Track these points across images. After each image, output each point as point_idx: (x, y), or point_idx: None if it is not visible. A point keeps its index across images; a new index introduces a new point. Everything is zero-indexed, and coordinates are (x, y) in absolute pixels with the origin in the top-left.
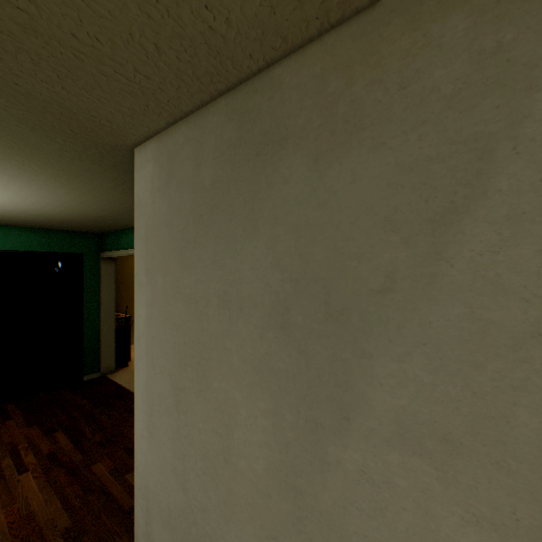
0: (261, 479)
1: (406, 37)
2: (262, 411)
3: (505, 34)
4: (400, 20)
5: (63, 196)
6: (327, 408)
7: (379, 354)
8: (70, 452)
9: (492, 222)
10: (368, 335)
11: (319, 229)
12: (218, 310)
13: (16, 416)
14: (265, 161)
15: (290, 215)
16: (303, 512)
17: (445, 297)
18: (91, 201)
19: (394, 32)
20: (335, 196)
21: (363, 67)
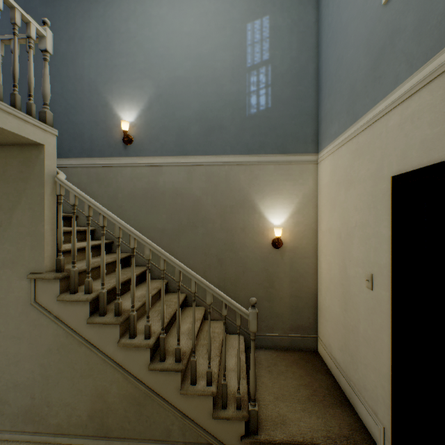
0: None
1: (5, 159)
2: None
3: (24, 169)
4: (4, 154)
5: None
6: None
7: None
8: None
9: (22, 210)
10: None
11: None
12: None
13: None
14: None
15: None
16: None
17: (14, 227)
18: None
19: (3, 156)
20: None
21: None
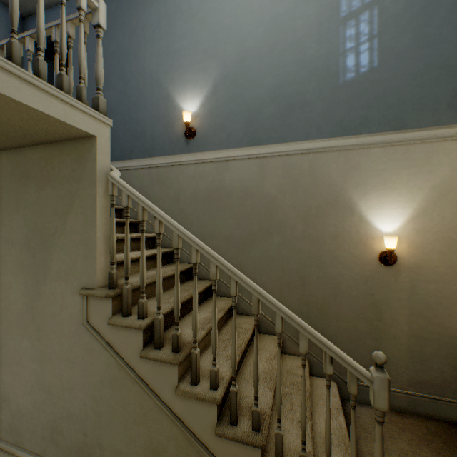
0: (21, 310)
1: (60, 157)
2: (21, 283)
3: (77, 167)
4: (59, 152)
5: None
6: (42, 274)
7: (54, 253)
8: None
9: (75, 214)
10: (52, 248)
11: (39, 212)
12: (4, 244)
13: None
14: (23, 184)
15: (31, 206)
16: (35, 315)
17: (67, 234)
18: None
19: (57, 154)
20: (44, 201)
21: (51, 161)
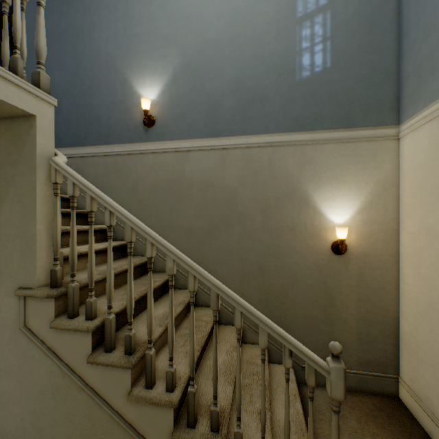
0: None
1: None
2: None
3: (12, 150)
4: None
5: None
6: None
7: None
8: None
9: (10, 204)
10: None
11: None
12: None
13: None
14: None
15: None
16: None
17: (1, 227)
18: None
19: None
20: None
21: None
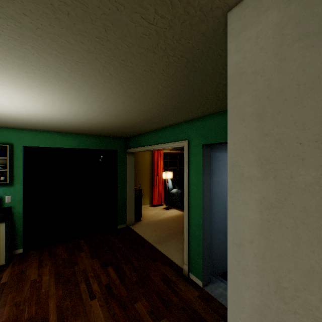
0: None
1: None
2: None
3: None
4: None
5: (119, 105)
6: None
7: None
8: (118, 287)
9: None
10: None
11: None
12: None
13: (85, 249)
14: None
15: None
16: None
17: None
18: (135, 109)
19: None
20: None
21: None
